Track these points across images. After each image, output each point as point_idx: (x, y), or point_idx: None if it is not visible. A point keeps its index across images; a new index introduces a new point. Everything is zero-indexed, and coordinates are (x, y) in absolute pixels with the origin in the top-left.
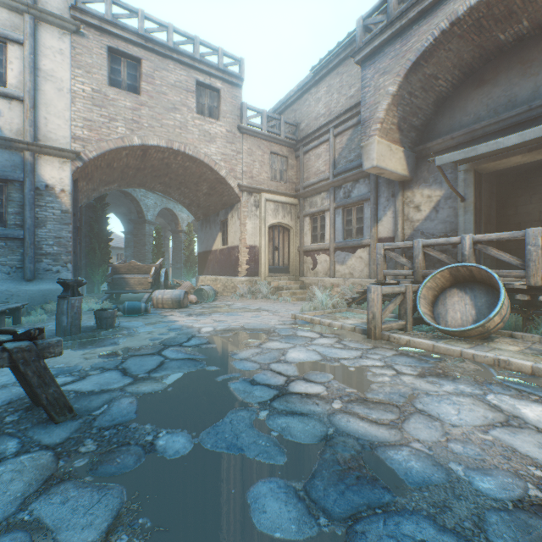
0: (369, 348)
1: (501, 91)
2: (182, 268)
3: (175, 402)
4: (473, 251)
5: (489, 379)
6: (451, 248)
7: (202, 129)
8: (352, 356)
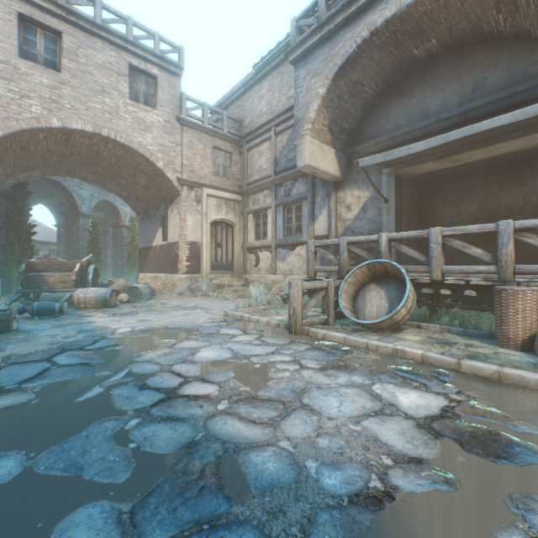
0: (286, 343)
1: (417, 102)
2: (124, 266)
3: (32, 417)
4: (389, 249)
5: (383, 369)
6: (377, 246)
7: (137, 117)
8: (265, 352)
